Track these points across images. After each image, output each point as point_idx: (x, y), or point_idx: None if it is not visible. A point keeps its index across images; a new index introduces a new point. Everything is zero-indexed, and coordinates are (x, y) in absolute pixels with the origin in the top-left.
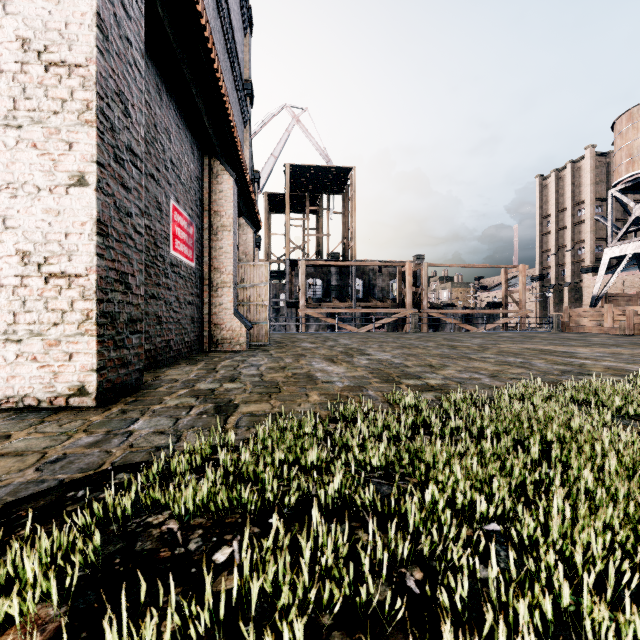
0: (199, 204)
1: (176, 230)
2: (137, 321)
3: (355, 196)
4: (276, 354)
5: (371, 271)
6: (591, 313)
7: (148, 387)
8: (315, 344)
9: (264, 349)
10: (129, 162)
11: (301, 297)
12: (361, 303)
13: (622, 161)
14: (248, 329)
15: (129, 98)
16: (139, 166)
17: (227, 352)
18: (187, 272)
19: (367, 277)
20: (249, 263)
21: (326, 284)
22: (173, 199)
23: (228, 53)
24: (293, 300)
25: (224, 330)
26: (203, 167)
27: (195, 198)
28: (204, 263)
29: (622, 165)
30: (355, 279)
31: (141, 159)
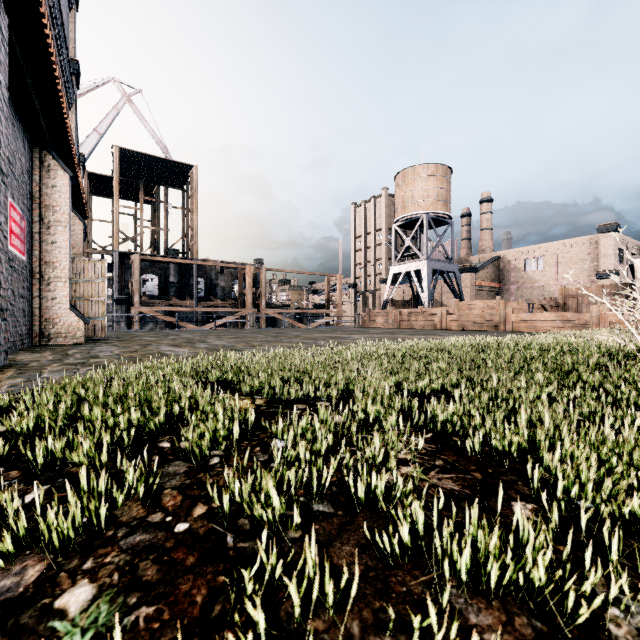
0: (29, 197)
1: (12, 225)
2: (4, 310)
3: (196, 195)
4: (122, 344)
5: (213, 271)
6: (382, 314)
7: (17, 364)
8: (157, 338)
9: (105, 342)
10: (0, 180)
11: (135, 294)
12: (203, 302)
13: (399, 205)
14: (87, 323)
15: (0, 128)
16: (5, 181)
17: (65, 345)
18: (20, 266)
19: (209, 276)
20: (83, 258)
21: (164, 281)
22: (10, 196)
23: (56, 37)
24: (124, 297)
25: (58, 324)
26: (32, 159)
27: (26, 192)
28: (33, 256)
29: (399, 208)
30: (196, 278)
31: (6, 175)
